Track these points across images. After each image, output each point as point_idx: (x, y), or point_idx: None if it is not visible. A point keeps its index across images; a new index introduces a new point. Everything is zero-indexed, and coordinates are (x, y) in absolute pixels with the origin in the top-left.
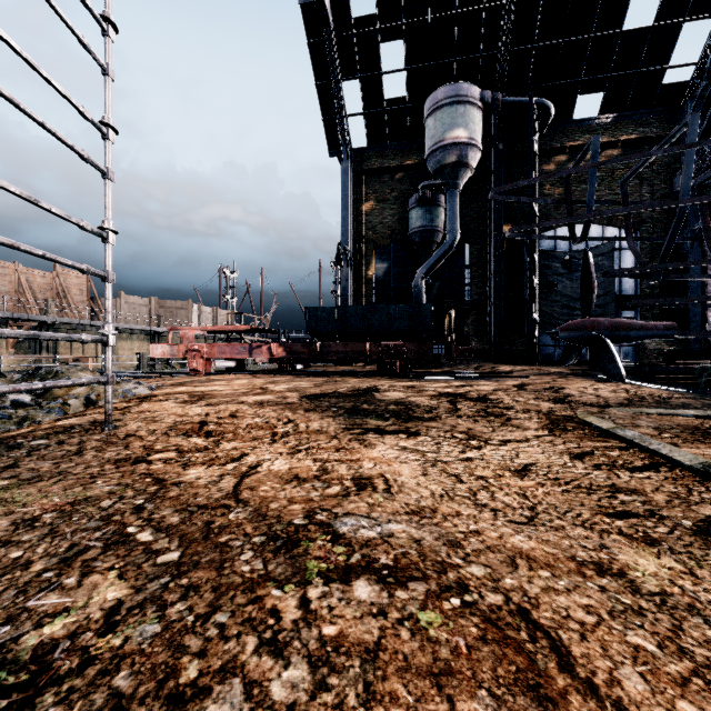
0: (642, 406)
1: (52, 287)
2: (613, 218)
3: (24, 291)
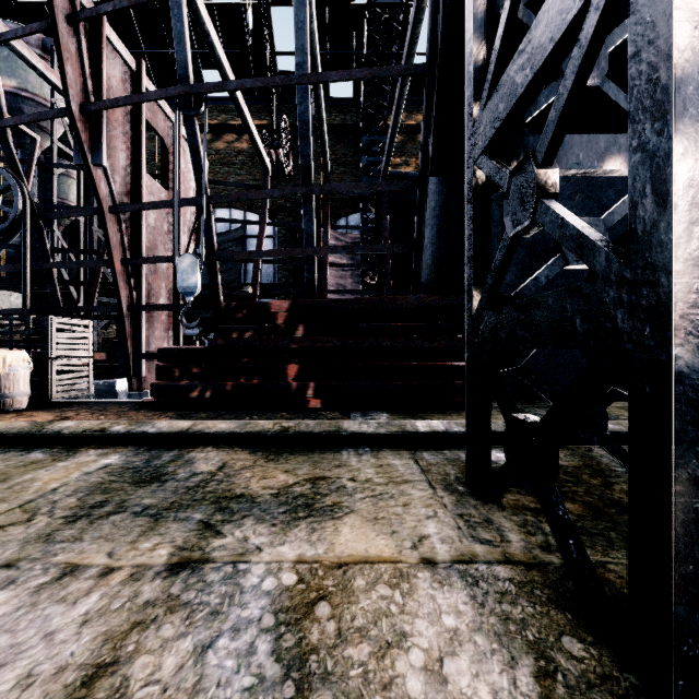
0: None
1: None
2: (254, 204)
3: None
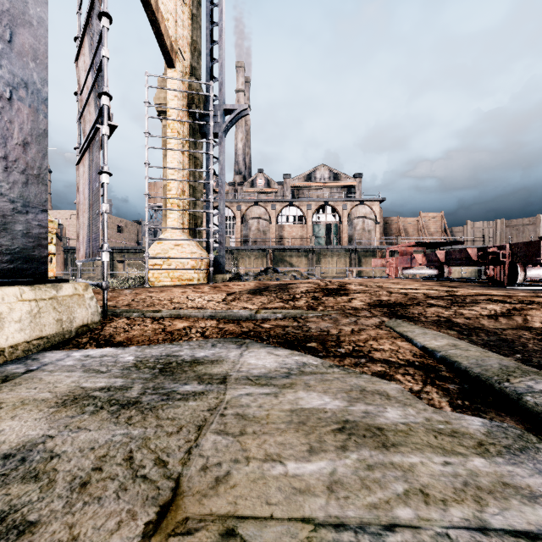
0: (479, 332)
1: (418, 226)
2: None
3: (400, 232)
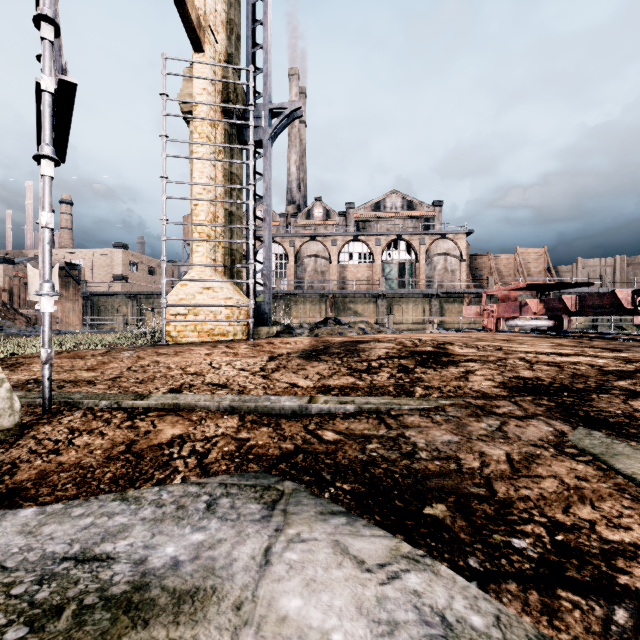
0: None
1: (514, 265)
2: None
3: (492, 272)
